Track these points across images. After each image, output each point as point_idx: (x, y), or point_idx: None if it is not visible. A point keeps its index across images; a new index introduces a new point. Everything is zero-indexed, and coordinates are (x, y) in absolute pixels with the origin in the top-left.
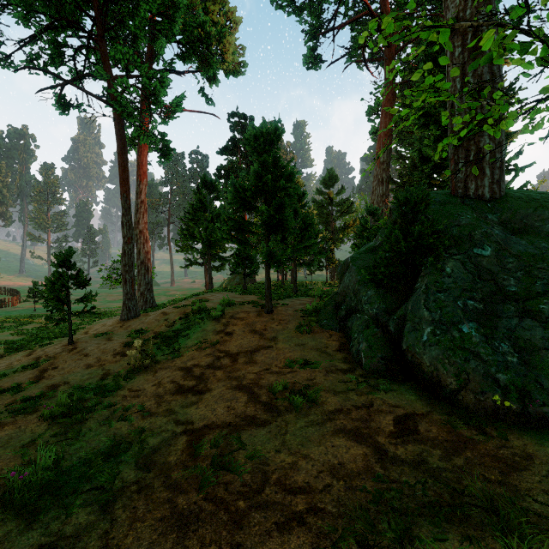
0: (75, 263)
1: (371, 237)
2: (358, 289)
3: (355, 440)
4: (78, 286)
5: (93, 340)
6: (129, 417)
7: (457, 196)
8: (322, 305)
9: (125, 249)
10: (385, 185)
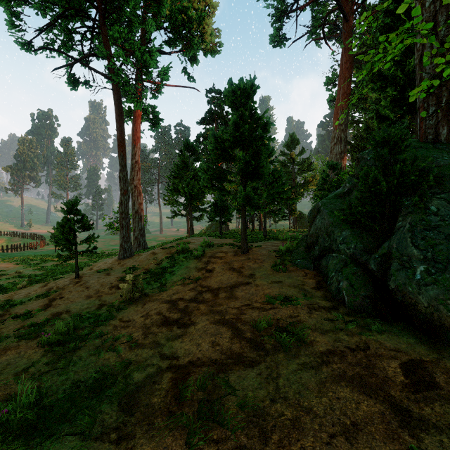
0: (80, 210)
1: (332, 188)
2: (332, 230)
3: (362, 392)
4: (83, 229)
5: (95, 274)
6: (118, 347)
7: (427, 142)
8: (295, 246)
9: (122, 199)
10: (343, 144)
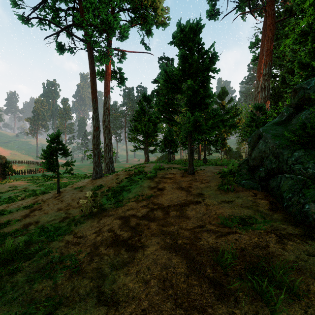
0: (61, 141)
1: (259, 125)
2: (280, 152)
3: None
4: (63, 155)
5: (72, 191)
6: (57, 273)
7: None
8: (237, 169)
9: (94, 134)
10: (267, 90)
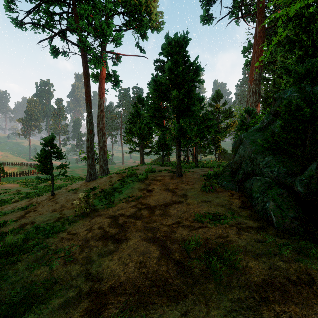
0: (55, 144)
1: (249, 128)
2: (255, 156)
3: None
4: (57, 158)
5: (66, 193)
6: (53, 262)
7: None
8: (221, 171)
9: (88, 137)
10: (257, 95)
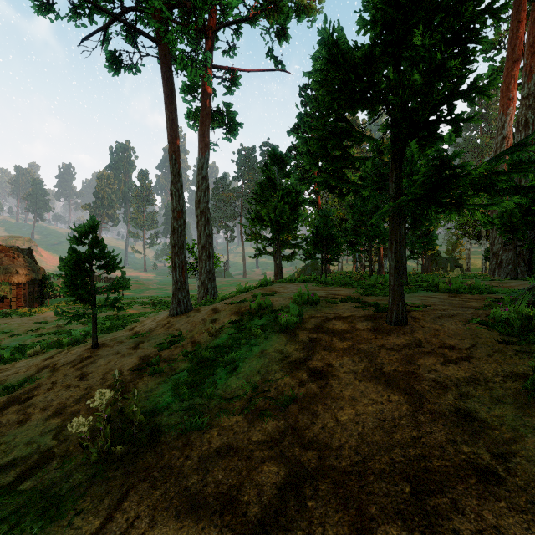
0: (102, 239)
1: None
2: None
3: None
4: (105, 269)
5: (122, 343)
6: None
7: None
8: None
9: (174, 225)
10: (531, 129)
